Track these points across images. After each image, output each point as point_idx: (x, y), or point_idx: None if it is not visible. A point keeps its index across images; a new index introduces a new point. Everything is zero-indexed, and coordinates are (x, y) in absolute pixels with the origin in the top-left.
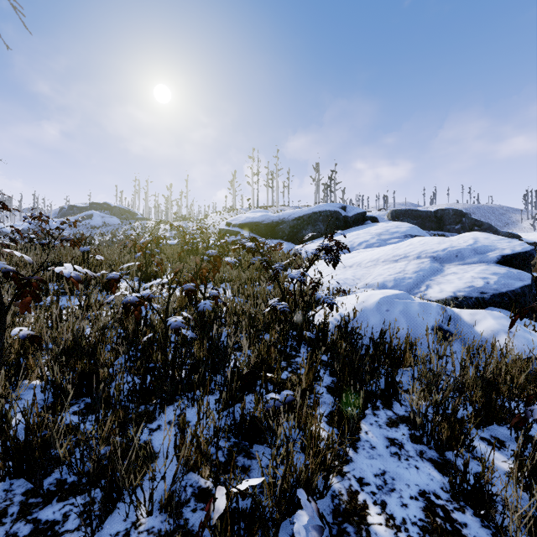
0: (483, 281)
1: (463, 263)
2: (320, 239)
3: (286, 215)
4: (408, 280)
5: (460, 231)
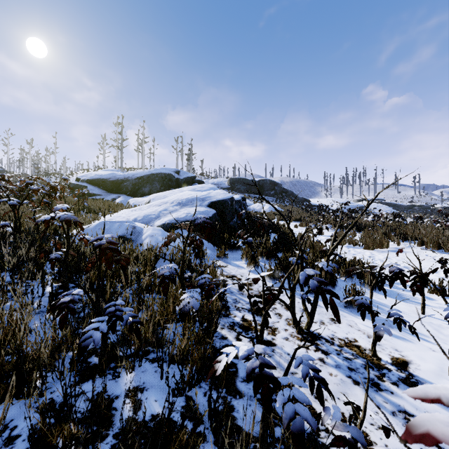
0: (186, 215)
1: (192, 206)
2: None
3: (131, 174)
4: (151, 216)
5: (274, 195)
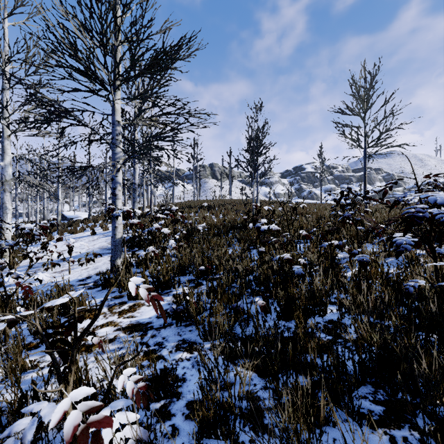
0: None
1: None
2: None
3: None
4: None
5: None
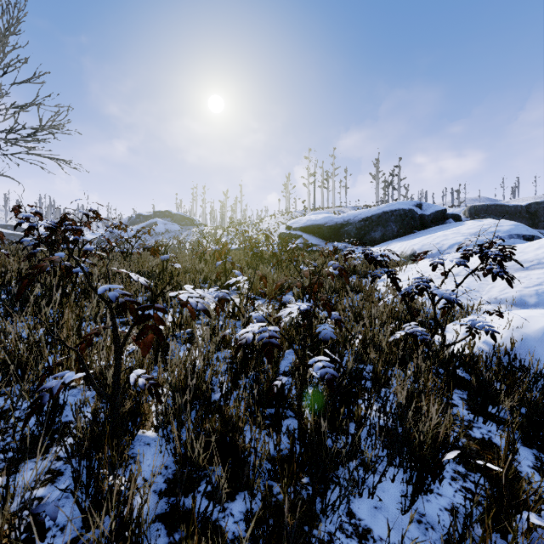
0: None
1: None
2: (394, 241)
3: (351, 216)
4: None
5: None
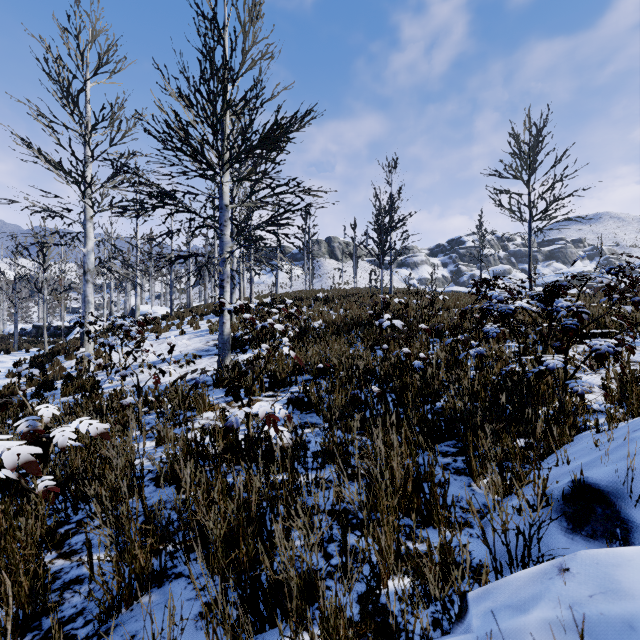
0: None
1: None
2: None
3: None
4: None
5: None
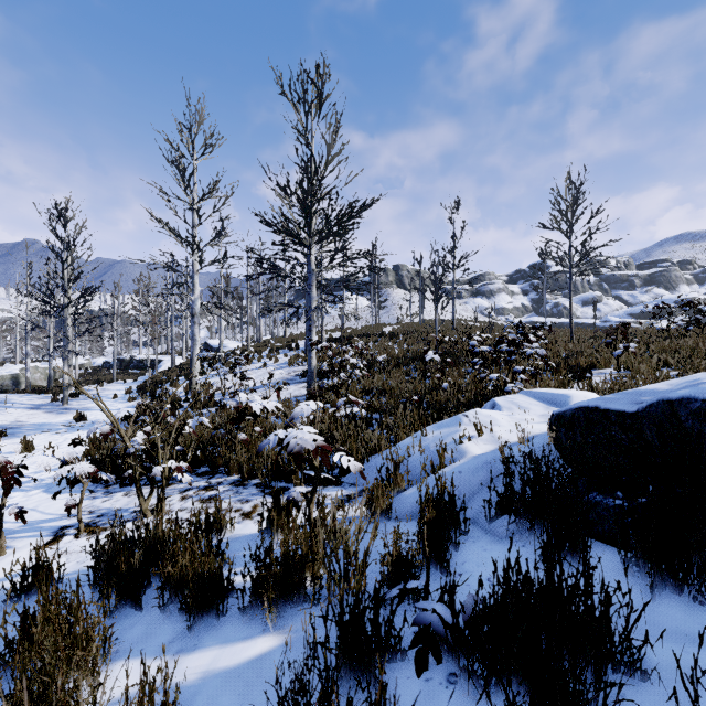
0: None
1: None
2: None
3: None
4: None
5: None
